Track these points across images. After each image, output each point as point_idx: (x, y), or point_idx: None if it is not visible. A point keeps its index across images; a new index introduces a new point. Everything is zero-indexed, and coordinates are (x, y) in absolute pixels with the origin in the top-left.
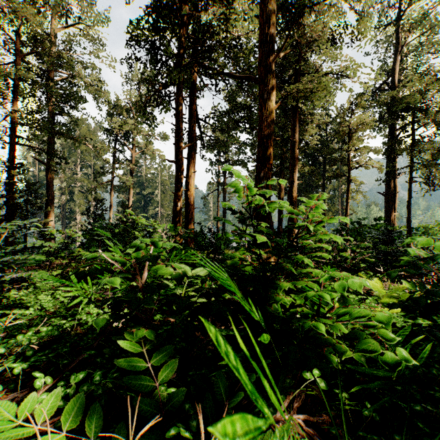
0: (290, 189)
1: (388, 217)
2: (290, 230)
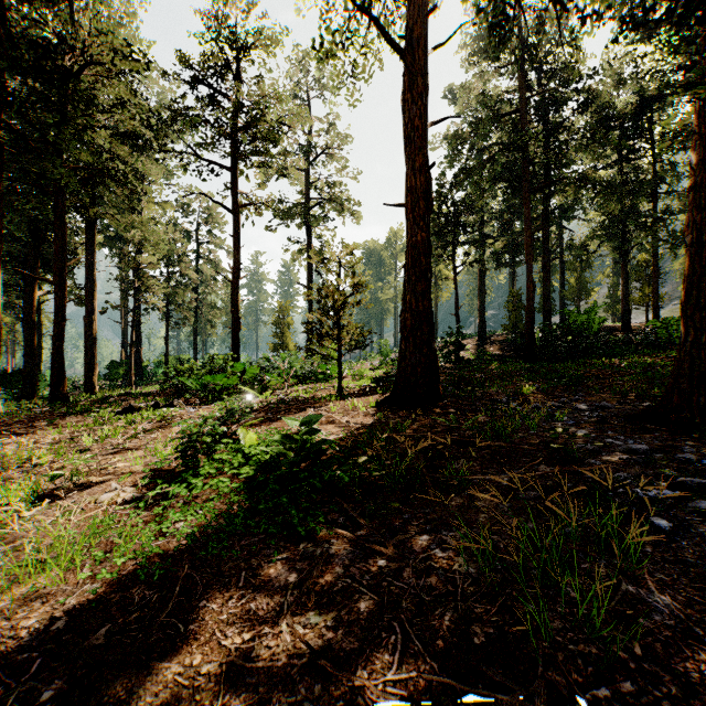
0: (91, 318)
1: (138, 352)
2: (91, 368)
